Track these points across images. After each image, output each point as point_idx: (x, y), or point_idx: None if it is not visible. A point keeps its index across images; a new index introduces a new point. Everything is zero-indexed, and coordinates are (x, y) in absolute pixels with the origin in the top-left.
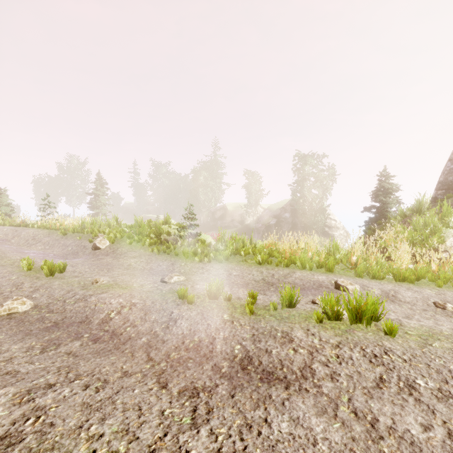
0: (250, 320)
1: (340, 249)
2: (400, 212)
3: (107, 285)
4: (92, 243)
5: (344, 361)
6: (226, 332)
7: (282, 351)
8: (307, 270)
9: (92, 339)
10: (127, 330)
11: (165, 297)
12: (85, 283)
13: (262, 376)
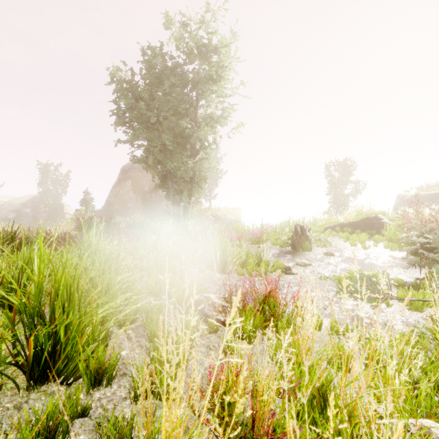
0: None
1: None
2: (74, 214)
3: None
4: None
5: None
6: None
7: None
8: None
9: None
10: None
11: None
12: None
13: None
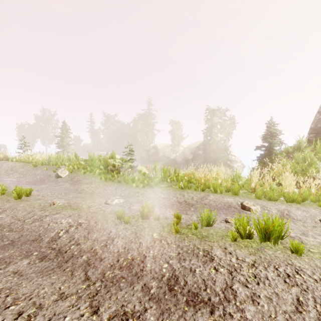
0: (176, 239)
1: (241, 177)
2: (285, 150)
3: (61, 207)
4: (55, 173)
5: (261, 281)
6: (155, 250)
7: (205, 270)
8: (218, 193)
9: (39, 257)
10: (71, 248)
11: (106, 217)
12: (44, 205)
13: (187, 298)
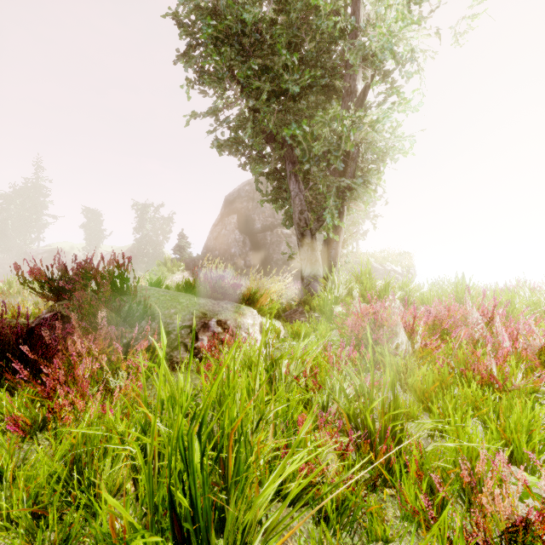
0: None
1: None
2: (157, 264)
3: None
4: None
5: None
6: None
7: None
8: None
9: None
10: None
11: None
12: None
13: None
